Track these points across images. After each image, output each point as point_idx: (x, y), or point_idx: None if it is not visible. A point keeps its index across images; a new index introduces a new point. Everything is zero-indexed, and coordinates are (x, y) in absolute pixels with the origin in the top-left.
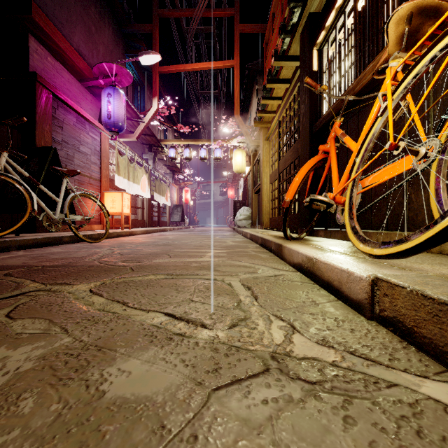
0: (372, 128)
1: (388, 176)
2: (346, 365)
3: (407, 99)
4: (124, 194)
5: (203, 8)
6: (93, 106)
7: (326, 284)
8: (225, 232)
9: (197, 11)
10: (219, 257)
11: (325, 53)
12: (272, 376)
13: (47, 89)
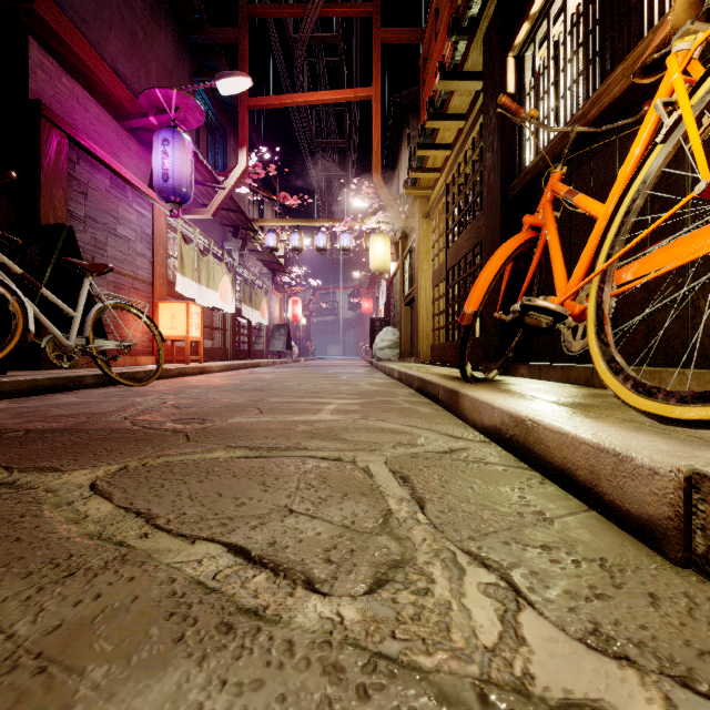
0: (641, 169)
1: (678, 260)
2: None
3: None
4: (192, 307)
5: (321, 2)
6: (140, 162)
7: (558, 473)
8: (357, 369)
9: (312, 8)
10: (347, 414)
11: (529, 62)
12: None
13: (60, 129)
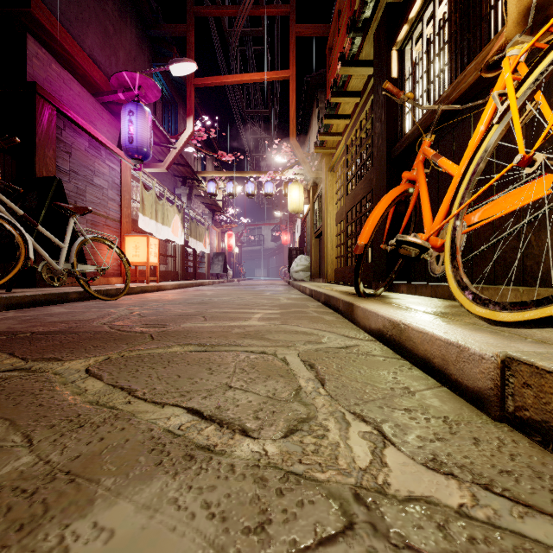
0: (483, 142)
1: (508, 208)
2: (483, 514)
3: (535, 99)
4: (151, 239)
5: (250, 5)
6: (111, 128)
7: (421, 361)
8: (278, 287)
9: (243, 9)
10: (270, 320)
11: (408, 54)
12: (360, 540)
13: (51, 104)
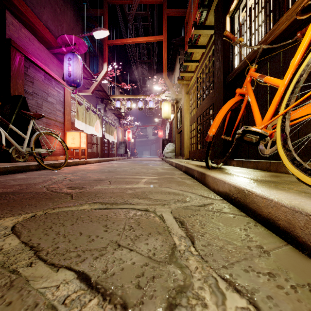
0: (305, 59)
1: None
2: None
3: None
4: (82, 134)
5: None
6: (58, 68)
7: (265, 220)
8: (156, 161)
9: None
10: (151, 184)
11: (236, 19)
12: None
13: (20, 52)
